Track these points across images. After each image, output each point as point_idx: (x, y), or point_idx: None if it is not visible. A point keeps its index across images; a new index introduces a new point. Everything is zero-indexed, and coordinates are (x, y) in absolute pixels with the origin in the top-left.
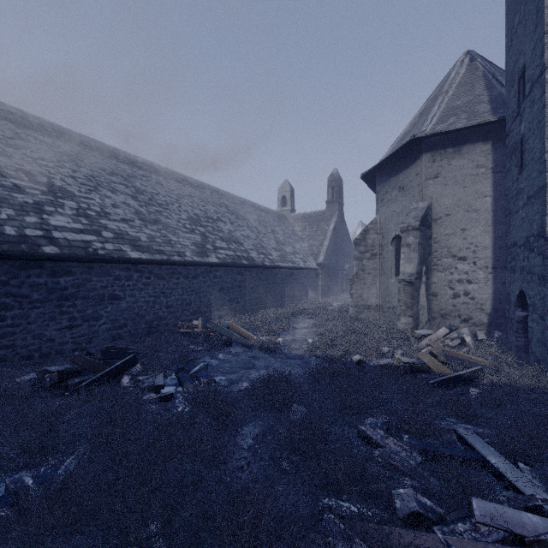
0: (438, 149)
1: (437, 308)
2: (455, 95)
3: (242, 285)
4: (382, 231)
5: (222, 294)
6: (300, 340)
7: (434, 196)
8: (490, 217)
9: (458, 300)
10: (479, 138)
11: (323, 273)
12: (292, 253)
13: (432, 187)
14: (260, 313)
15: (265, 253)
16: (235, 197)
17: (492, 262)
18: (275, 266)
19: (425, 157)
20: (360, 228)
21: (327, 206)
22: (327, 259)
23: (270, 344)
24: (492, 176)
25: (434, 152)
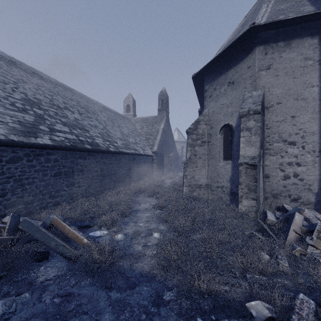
0: (270, 42)
1: (269, 189)
2: (278, 2)
3: (85, 169)
4: (210, 122)
5: (58, 179)
6: (144, 231)
7: (266, 86)
8: (317, 105)
9: (288, 182)
10: (308, 33)
11: (157, 159)
12: (134, 143)
13: (265, 78)
14: (104, 195)
15: (111, 141)
16: (89, 98)
17: (319, 146)
18: (119, 152)
19: (258, 49)
20: (176, 131)
21: (158, 113)
22: (159, 148)
23: (101, 258)
24: (319, 68)
25: (266, 45)
